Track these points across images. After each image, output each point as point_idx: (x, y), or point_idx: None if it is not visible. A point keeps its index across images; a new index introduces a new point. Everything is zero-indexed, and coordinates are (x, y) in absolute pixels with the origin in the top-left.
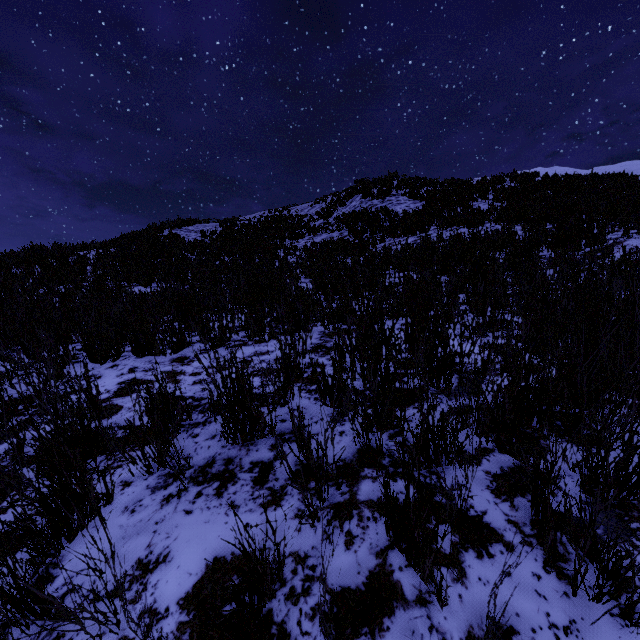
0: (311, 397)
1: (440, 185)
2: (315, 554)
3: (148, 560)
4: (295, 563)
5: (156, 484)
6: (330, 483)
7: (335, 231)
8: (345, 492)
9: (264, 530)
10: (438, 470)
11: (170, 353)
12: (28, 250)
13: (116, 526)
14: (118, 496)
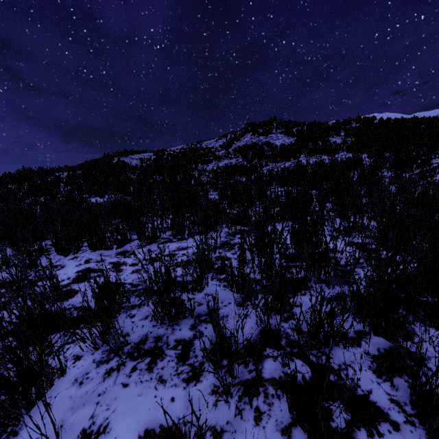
0: (221, 284)
1: (306, 126)
2: (229, 429)
3: (91, 430)
4: (213, 437)
5: (100, 358)
6: (239, 361)
7: (233, 158)
8: (252, 370)
9: (186, 404)
10: (326, 351)
11: (116, 248)
12: (21, 172)
13: (67, 397)
14: (70, 369)
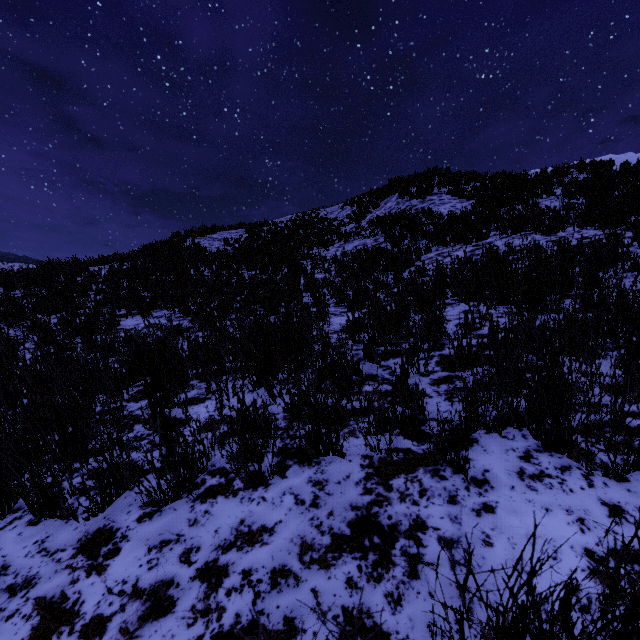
0: None
1: (489, 180)
2: None
3: None
4: None
5: None
6: None
7: (369, 237)
8: None
9: None
10: None
11: (86, 517)
12: (43, 267)
13: None
14: None
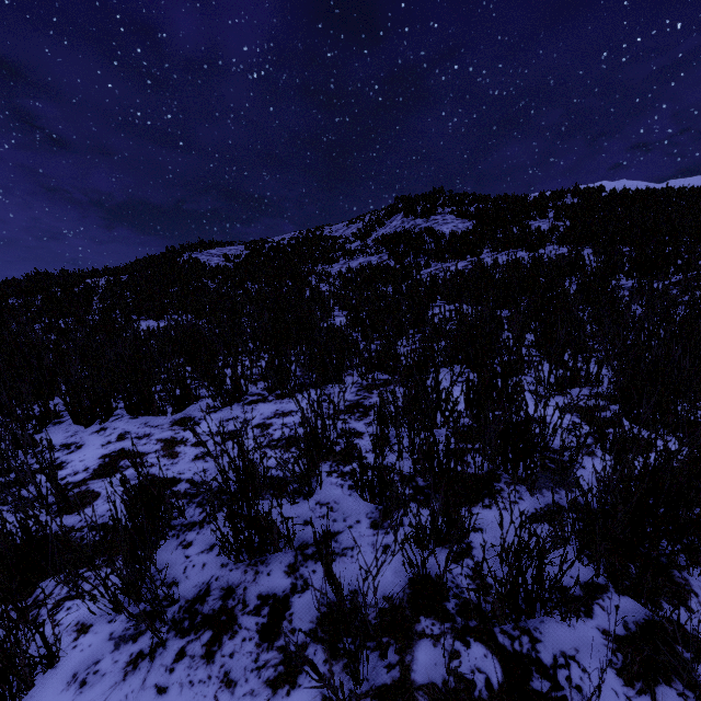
0: (344, 484)
1: (492, 202)
2: None
3: None
4: None
5: (123, 631)
6: (370, 644)
7: (373, 254)
8: (393, 664)
9: None
10: (530, 625)
11: (171, 412)
12: (31, 278)
13: None
14: (67, 652)
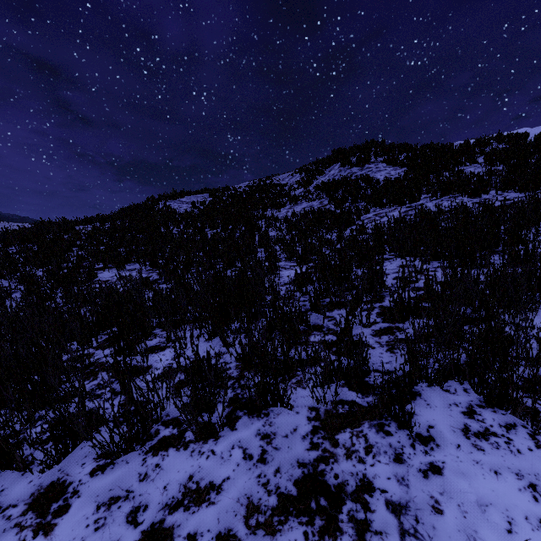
0: None
1: (419, 150)
2: None
3: None
4: None
5: None
6: None
7: (315, 200)
8: None
9: None
10: None
11: (41, 470)
12: (36, 226)
13: None
14: None
